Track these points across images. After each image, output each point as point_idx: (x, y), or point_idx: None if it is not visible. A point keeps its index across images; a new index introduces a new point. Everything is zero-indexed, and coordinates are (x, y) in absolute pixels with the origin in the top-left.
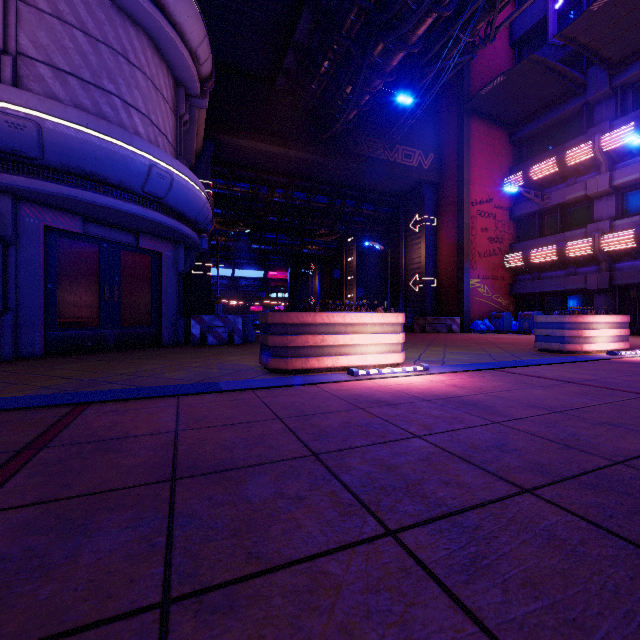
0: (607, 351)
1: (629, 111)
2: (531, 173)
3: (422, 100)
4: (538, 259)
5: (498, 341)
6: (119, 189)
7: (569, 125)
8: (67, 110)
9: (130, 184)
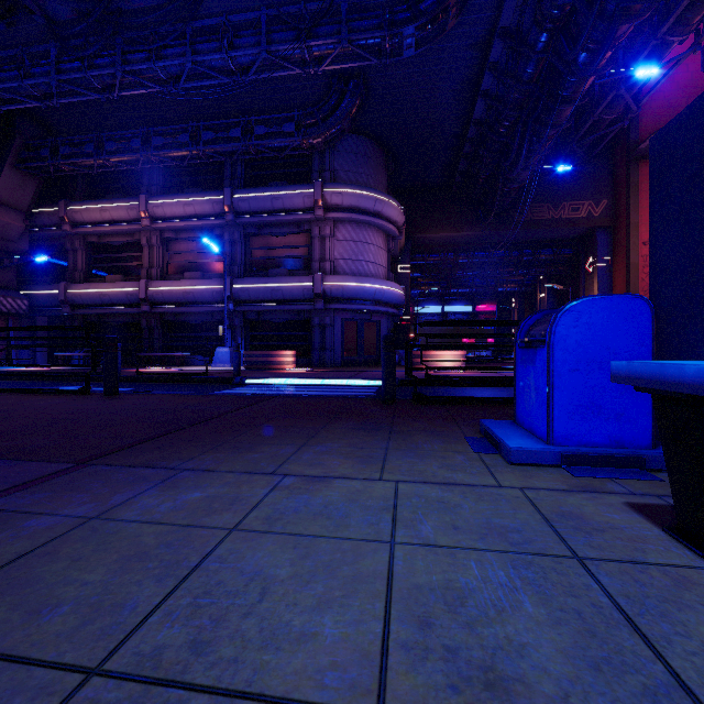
0: None
1: None
2: None
3: (591, 156)
4: None
5: None
6: (365, 301)
7: None
8: (350, 279)
9: (368, 298)
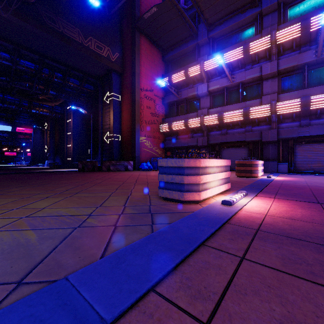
0: (223, 200)
1: (215, 53)
2: (172, 78)
3: (110, 13)
4: (176, 128)
5: (144, 180)
6: None
7: (190, 56)
8: None
9: None
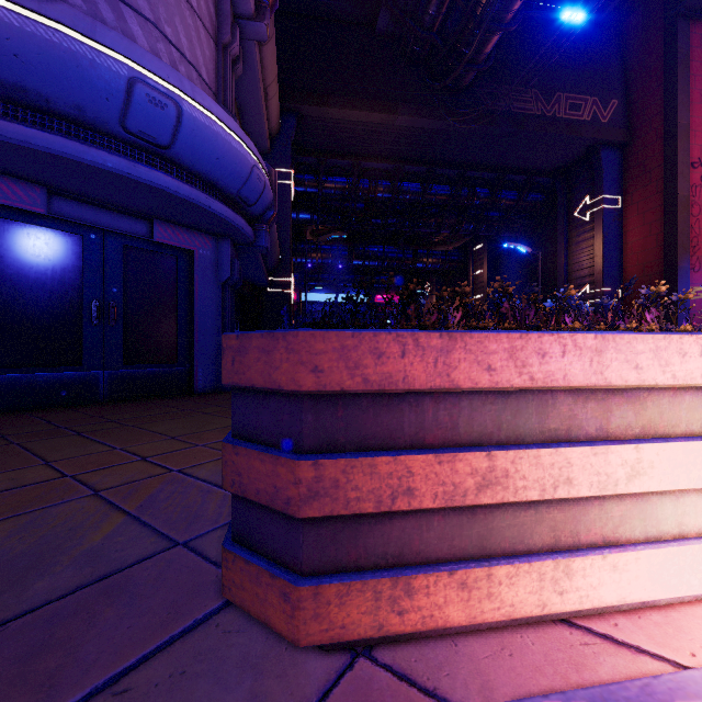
0: None
1: None
2: None
3: (598, 19)
4: None
5: None
6: (82, 126)
7: None
8: None
9: (97, 114)
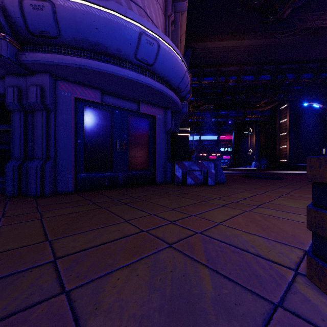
0: None
1: None
2: None
3: None
4: None
5: None
6: (118, 59)
7: None
8: None
9: (125, 52)
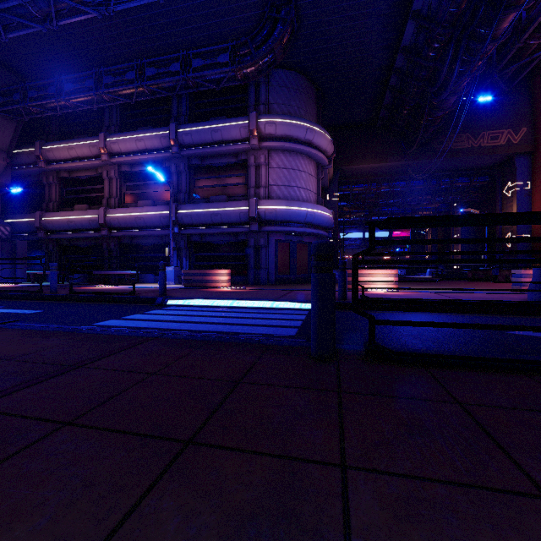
0: None
1: None
2: None
3: (511, 87)
4: None
5: None
6: (296, 223)
7: None
8: (282, 202)
9: (300, 221)
